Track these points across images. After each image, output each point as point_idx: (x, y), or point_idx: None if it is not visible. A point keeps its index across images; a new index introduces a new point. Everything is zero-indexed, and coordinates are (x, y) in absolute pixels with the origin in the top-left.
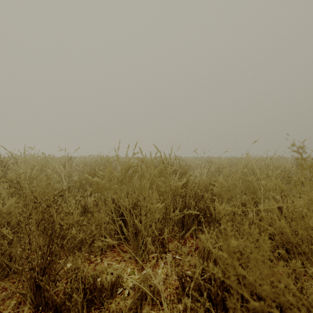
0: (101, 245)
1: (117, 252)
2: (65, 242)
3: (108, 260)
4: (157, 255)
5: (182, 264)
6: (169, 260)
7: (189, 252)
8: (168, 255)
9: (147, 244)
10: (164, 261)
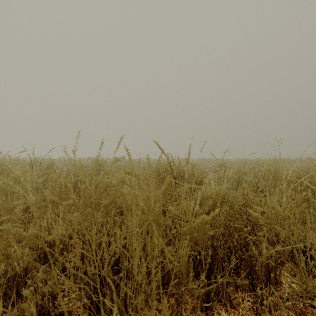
0: None
1: None
2: None
3: None
4: None
5: None
6: None
7: None
8: None
9: None
10: None
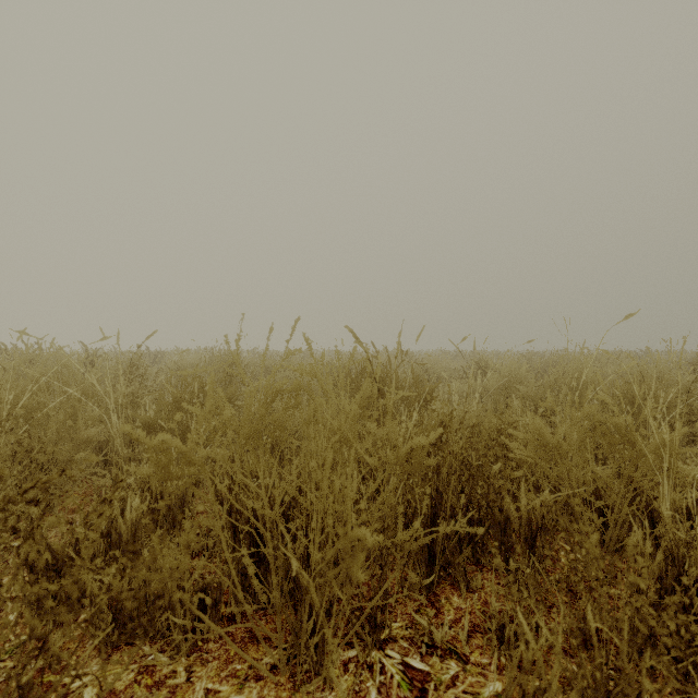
0: (193, 624)
1: (238, 643)
2: (27, 681)
3: (209, 675)
4: (356, 656)
5: (435, 694)
6: (395, 677)
7: (450, 645)
8: (391, 656)
9: (325, 654)
10: (379, 683)
